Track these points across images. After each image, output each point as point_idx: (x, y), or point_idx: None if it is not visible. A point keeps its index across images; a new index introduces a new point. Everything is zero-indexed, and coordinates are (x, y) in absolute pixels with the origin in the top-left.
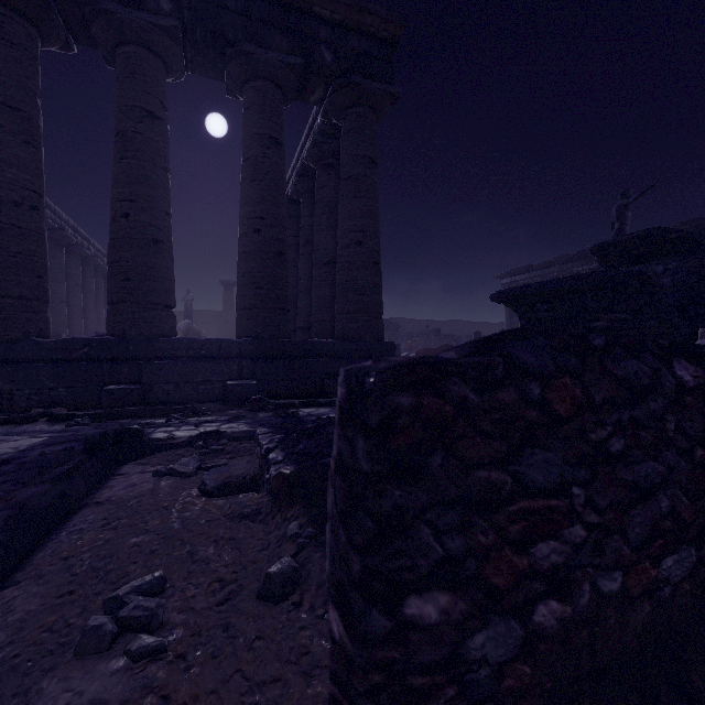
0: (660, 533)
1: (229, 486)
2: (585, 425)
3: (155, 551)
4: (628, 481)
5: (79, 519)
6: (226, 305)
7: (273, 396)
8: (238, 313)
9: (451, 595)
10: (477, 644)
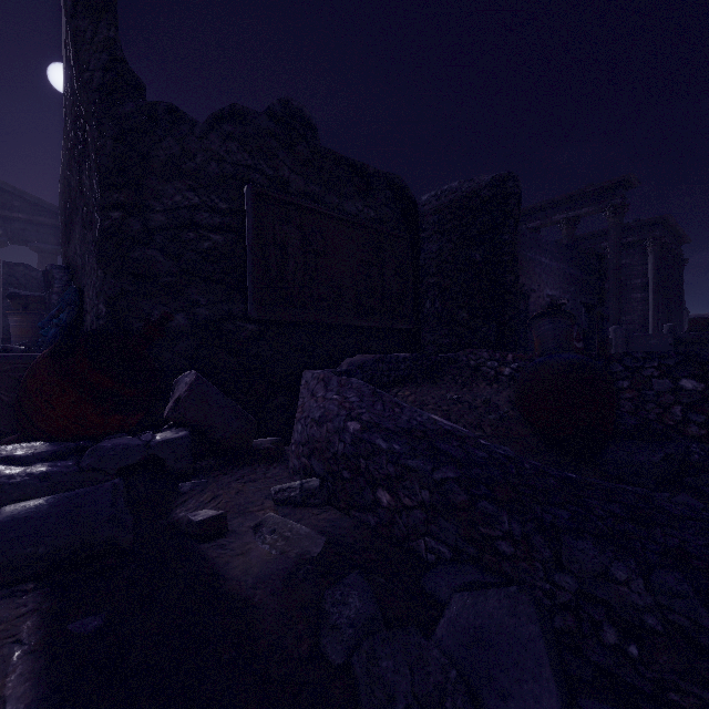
0: None
1: None
2: None
3: None
4: None
5: None
6: None
7: None
8: None
9: None
10: None
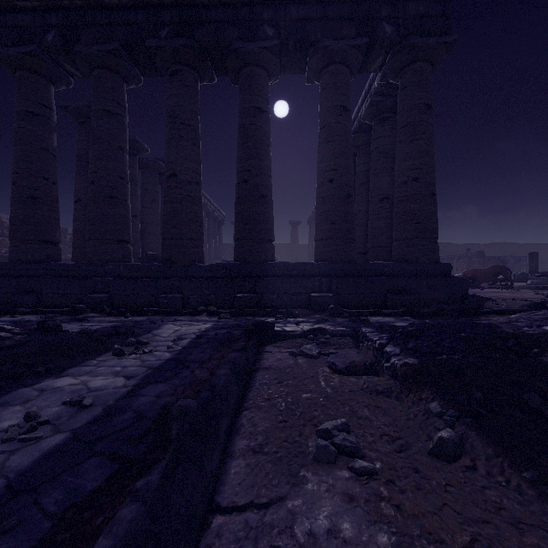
0: None
1: (354, 368)
2: None
3: (325, 405)
4: None
5: (260, 376)
6: (292, 239)
7: (344, 305)
8: (316, 243)
9: None
10: None
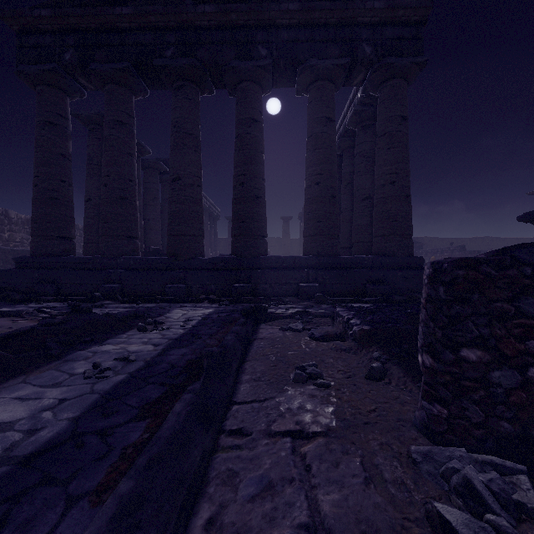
0: None
1: (327, 336)
2: None
3: (303, 357)
4: None
5: (257, 343)
6: (284, 233)
7: (329, 294)
8: (305, 239)
9: (482, 352)
10: (496, 376)
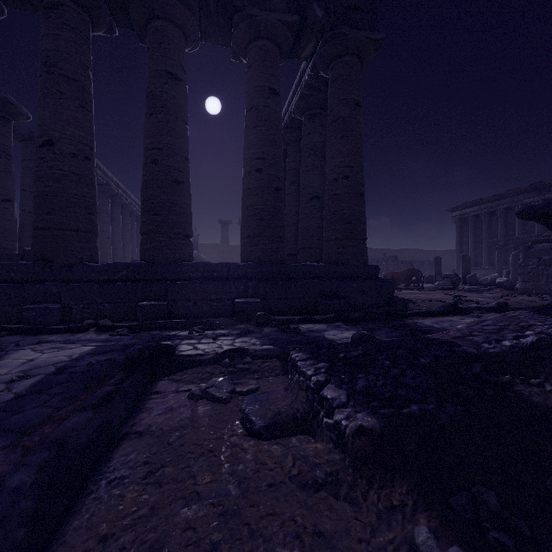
0: None
1: (279, 426)
2: None
3: (217, 546)
4: None
5: (120, 458)
6: (223, 239)
7: (273, 312)
8: (242, 241)
9: None
10: None
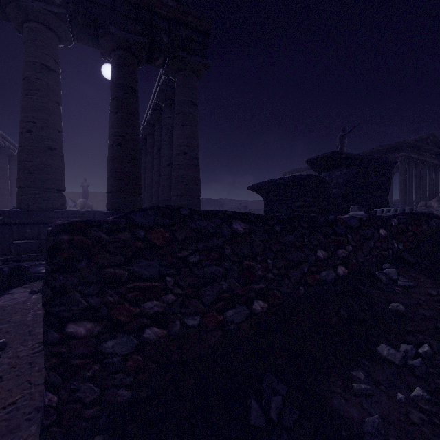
0: (222, 299)
1: None
2: (174, 249)
3: (10, 331)
4: (200, 275)
5: None
6: None
7: None
8: (107, 195)
9: (93, 323)
10: (109, 346)
